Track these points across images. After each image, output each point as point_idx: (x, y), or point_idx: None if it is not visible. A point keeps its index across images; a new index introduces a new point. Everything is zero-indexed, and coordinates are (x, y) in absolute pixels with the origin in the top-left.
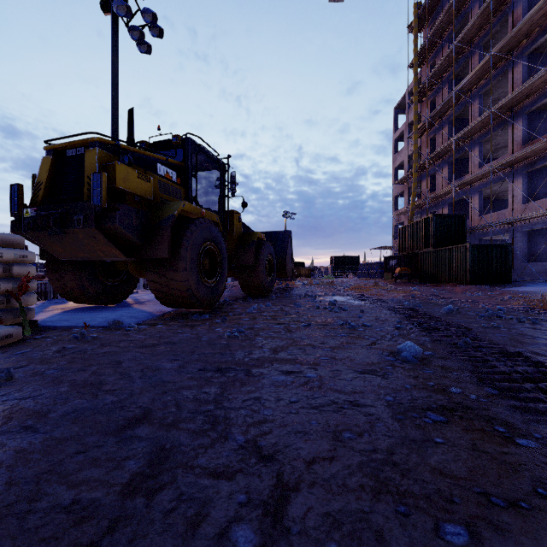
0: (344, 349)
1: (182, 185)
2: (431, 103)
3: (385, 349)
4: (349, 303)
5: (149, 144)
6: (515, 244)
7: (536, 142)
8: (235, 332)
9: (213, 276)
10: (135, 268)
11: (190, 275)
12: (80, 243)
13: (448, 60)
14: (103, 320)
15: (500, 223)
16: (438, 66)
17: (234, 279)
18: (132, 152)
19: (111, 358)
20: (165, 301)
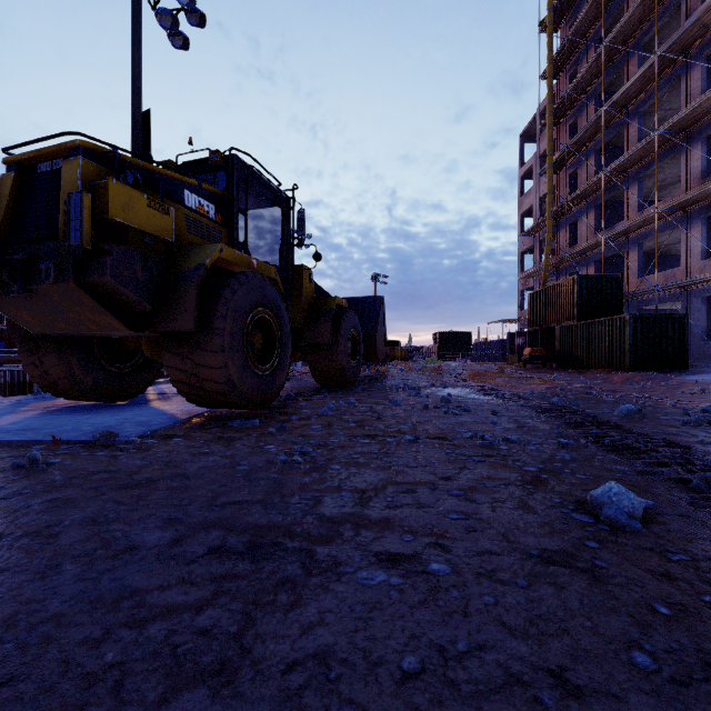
0: (489, 494)
1: (224, 225)
2: (570, 127)
3: (561, 492)
4: (471, 400)
5: (176, 166)
6: (690, 316)
7: None
8: (295, 453)
9: (268, 359)
10: (152, 348)
11: (230, 358)
12: (57, 307)
13: (595, 67)
14: (92, 428)
15: (670, 286)
16: (582, 75)
17: (306, 364)
18: (143, 169)
19: (50, 518)
20: (193, 397)
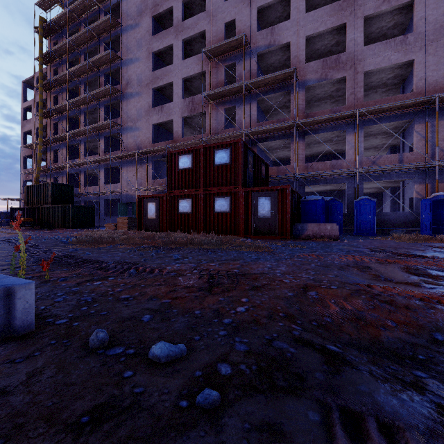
0: None
1: None
2: (55, 98)
3: None
4: None
5: None
6: (101, 206)
7: (109, 154)
8: None
9: None
10: None
11: None
12: None
13: (65, 77)
14: None
15: (92, 194)
16: (59, 77)
17: None
18: None
19: None
20: None
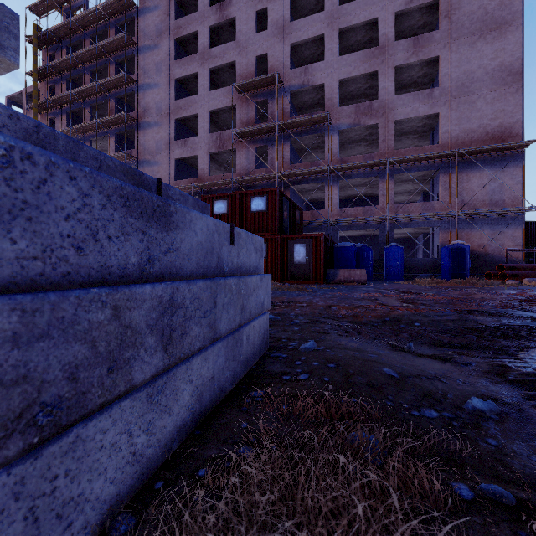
0: None
1: None
2: (51, 120)
3: None
4: None
5: None
6: None
7: None
8: None
9: None
10: None
11: None
12: None
13: (67, 98)
14: None
15: None
16: (58, 97)
17: None
18: None
19: None
20: None
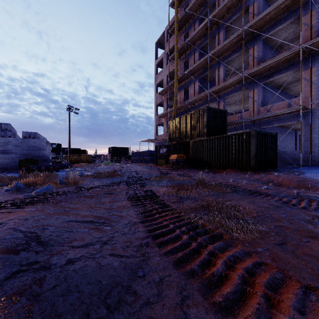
0: None
1: None
2: (184, 37)
3: None
4: None
5: None
6: None
7: (273, 59)
8: None
9: None
10: None
11: None
12: None
13: None
14: None
15: (252, 119)
16: (194, 1)
17: None
18: None
19: None
20: None
